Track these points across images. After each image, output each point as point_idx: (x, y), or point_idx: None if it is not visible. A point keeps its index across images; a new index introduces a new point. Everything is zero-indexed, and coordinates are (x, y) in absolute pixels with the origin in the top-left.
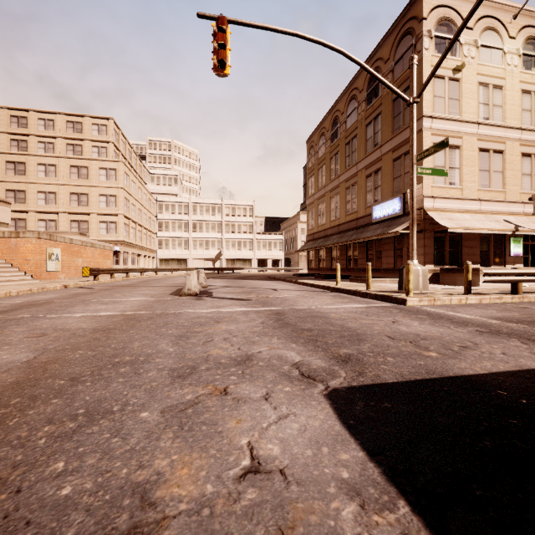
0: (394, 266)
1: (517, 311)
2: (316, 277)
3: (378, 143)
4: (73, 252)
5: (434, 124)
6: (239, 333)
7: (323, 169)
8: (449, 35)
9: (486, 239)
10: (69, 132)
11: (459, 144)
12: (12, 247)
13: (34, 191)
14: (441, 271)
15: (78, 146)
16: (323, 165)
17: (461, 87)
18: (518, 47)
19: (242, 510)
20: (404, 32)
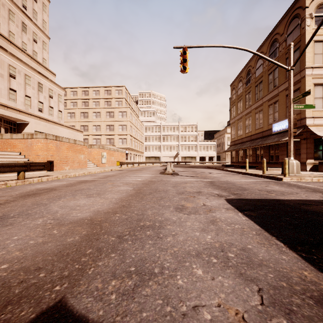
0: None
1: None
2: (235, 167)
3: (276, 85)
4: (110, 154)
5: (314, 71)
6: (195, 186)
7: (240, 102)
8: None
9: None
10: (105, 95)
11: None
12: (89, 152)
13: (91, 125)
14: (319, 163)
15: (109, 102)
16: (240, 99)
17: None
18: None
19: (202, 208)
20: (293, 16)
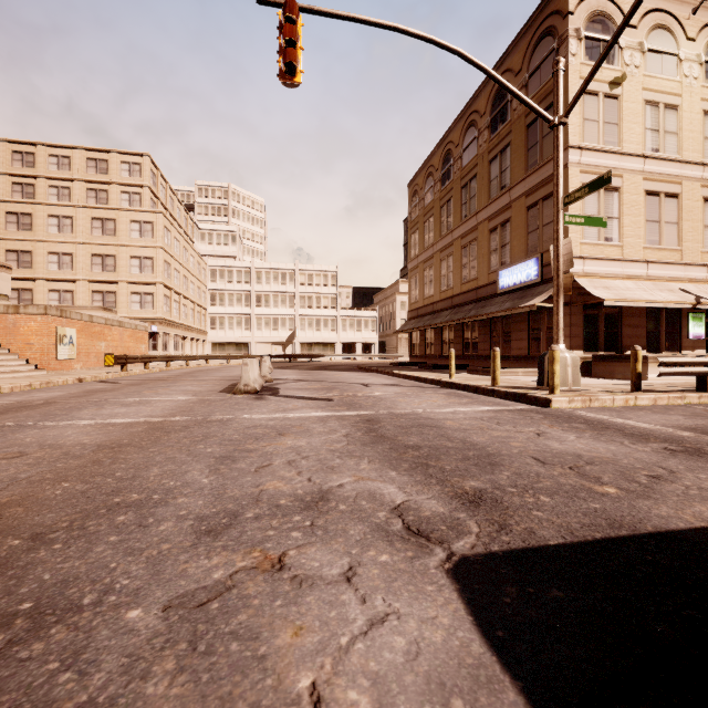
0: (529, 352)
1: None
2: (421, 368)
3: (506, 185)
4: (93, 333)
5: (584, 157)
6: (311, 452)
7: (430, 221)
8: (604, 36)
9: (656, 315)
10: (91, 173)
11: (618, 185)
12: (10, 326)
13: (44, 252)
14: (594, 359)
15: (102, 192)
16: (430, 217)
17: (621, 107)
18: (699, 52)
19: None
20: (542, 32)
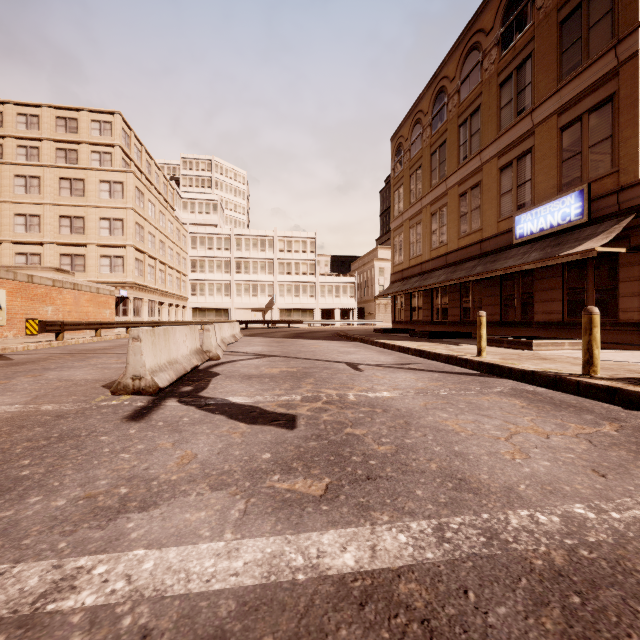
0: (563, 317)
1: None
2: (413, 336)
3: (525, 107)
4: (34, 295)
5: None
6: None
7: (418, 173)
8: None
9: None
10: (60, 132)
11: None
12: None
13: (10, 214)
14: None
15: (72, 152)
16: (418, 168)
17: None
18: None
19: None
20: None
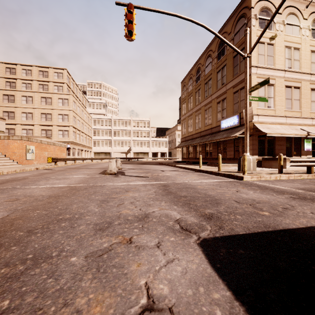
0: (234, 156)
1: (312, 184)
2: (187, 163)
3: (224, 83)
4: (42, 148)
5: (258, 71)
6: (140, 198)
7: (191, 98)
8: (267, 17)
9: (290, 140)
10: (40, 77)
11: (273, 83)
12: (5, 145)
13: (20, 112)
14: (263, 159)
15: (45, 85)
16: (191, 96)
17: (275, 49)
18: (309, 24)
19: None
20: (240, 16)
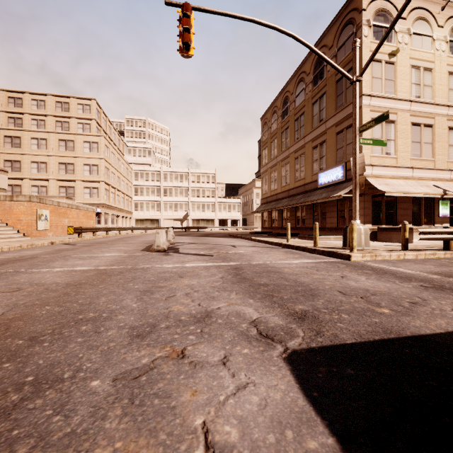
0: (337, 225)
1: (452, 266)
2: (269, 235)
3: (323, 119)
4: (60, 213)
5: (372, 101)
6: (200, 288)
7: (275, 142)
8: (385, 24)
9: (418, 202)
10: (58, 111)
11: (394, 119)
12: (7, 208)
13: (28, 161)
14: (379, 229)
15: (65, 123)
16: (275, 139)
17: (396, 69)
18: (446, 34)
19: None
20: (346, 22)
